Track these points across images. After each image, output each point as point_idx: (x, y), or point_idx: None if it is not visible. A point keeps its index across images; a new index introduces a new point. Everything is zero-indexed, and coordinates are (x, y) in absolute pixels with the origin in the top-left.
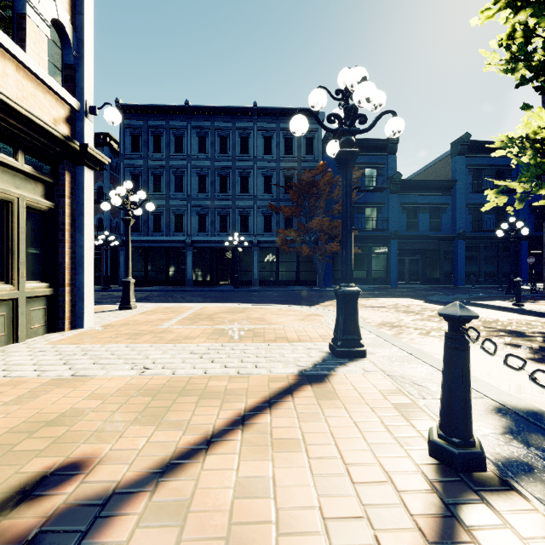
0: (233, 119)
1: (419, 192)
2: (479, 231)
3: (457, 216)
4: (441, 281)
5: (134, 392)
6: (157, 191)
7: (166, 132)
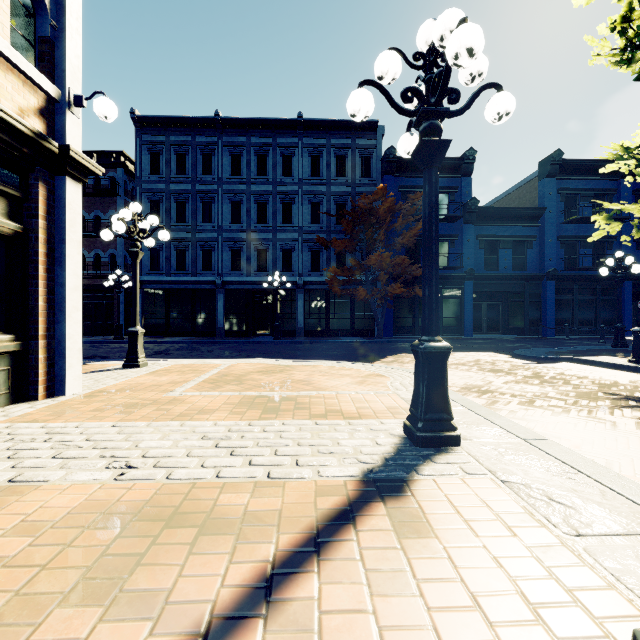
0: (274, 134)
1: (499, 222)
2: (572, 269)
3: (546, 252)
4: (526, 330)
5: (95, 515)
6: (182, 221)
7: (192, 149)
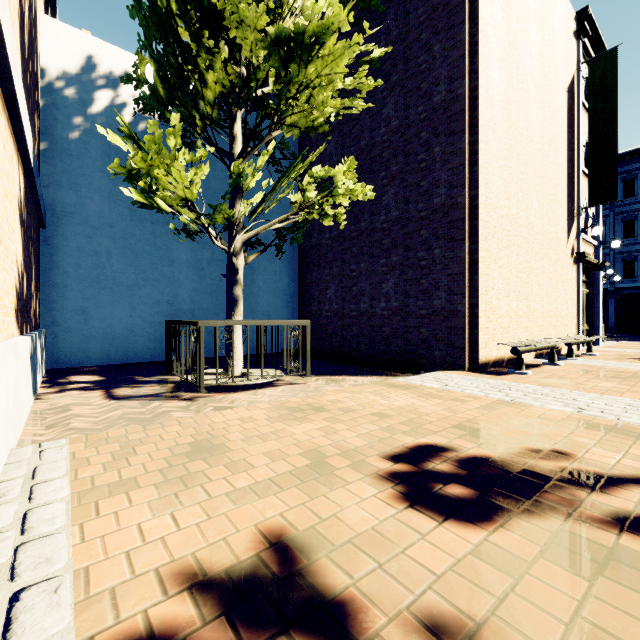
0: None
1: None
2: None
3: None
4: None
5: None
6: None
7: None
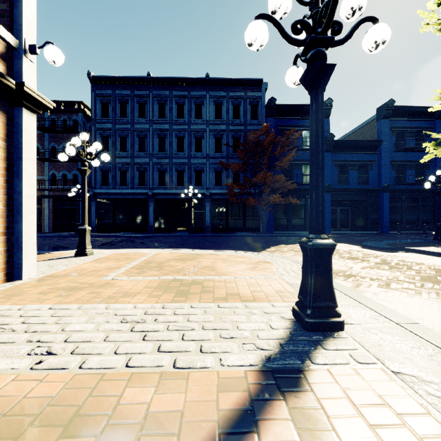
0: (189, 89)
1: (349, 150)
2: (401, 184)
3: (382, 172)
4: (368, 228)
5: None
6: (124, 150)
7: (131, 100)
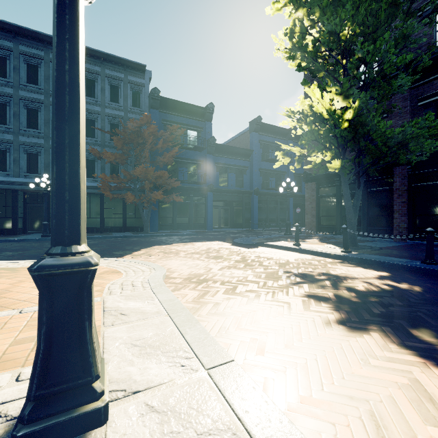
0: (46, 49)
1: (228, 155)
2: (266, 189)
3: (253, 177)
4: (243, 225)
5: None
6: None
7: None
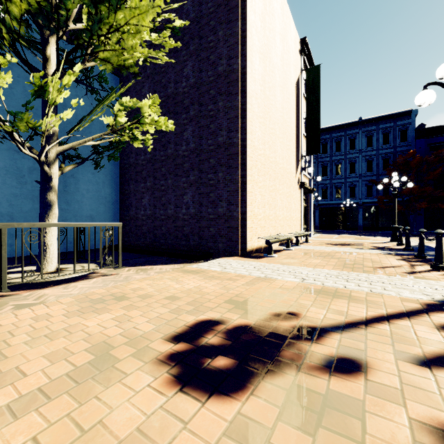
0: (344, 130)
1: None
2: None
3: None
4: None
5: (344, 242)
6: None
7: None
